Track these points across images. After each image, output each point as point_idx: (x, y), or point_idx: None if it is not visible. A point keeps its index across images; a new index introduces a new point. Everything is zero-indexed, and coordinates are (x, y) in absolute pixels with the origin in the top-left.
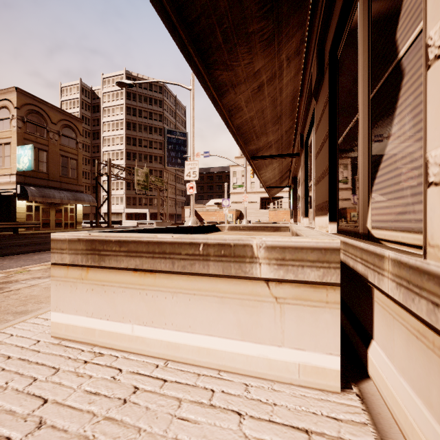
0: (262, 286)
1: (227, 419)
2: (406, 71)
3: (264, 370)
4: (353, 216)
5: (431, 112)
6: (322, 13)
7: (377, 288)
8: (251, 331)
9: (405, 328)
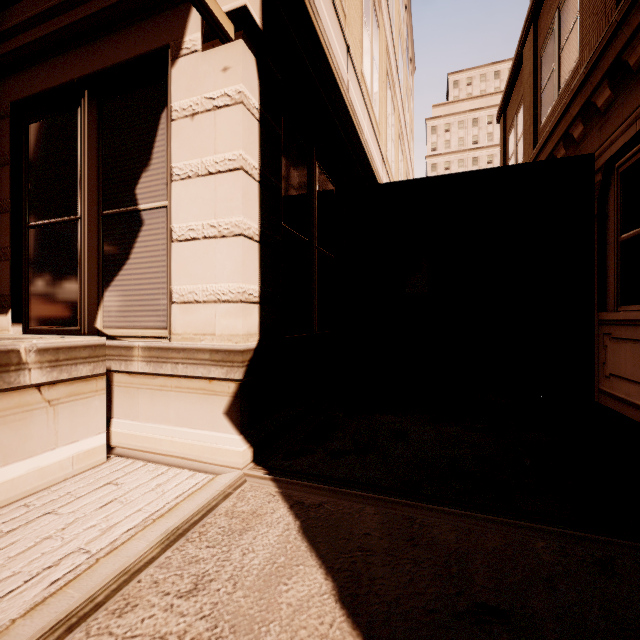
0: (34, 393)
1: (42, 521)
2: (146, 223)
3: (35, 484)
4: (68, 317)
5: (174, 266)
6: (5, 46)
7: (124, 372)
8: (19, 449)
9: (151, 390)
